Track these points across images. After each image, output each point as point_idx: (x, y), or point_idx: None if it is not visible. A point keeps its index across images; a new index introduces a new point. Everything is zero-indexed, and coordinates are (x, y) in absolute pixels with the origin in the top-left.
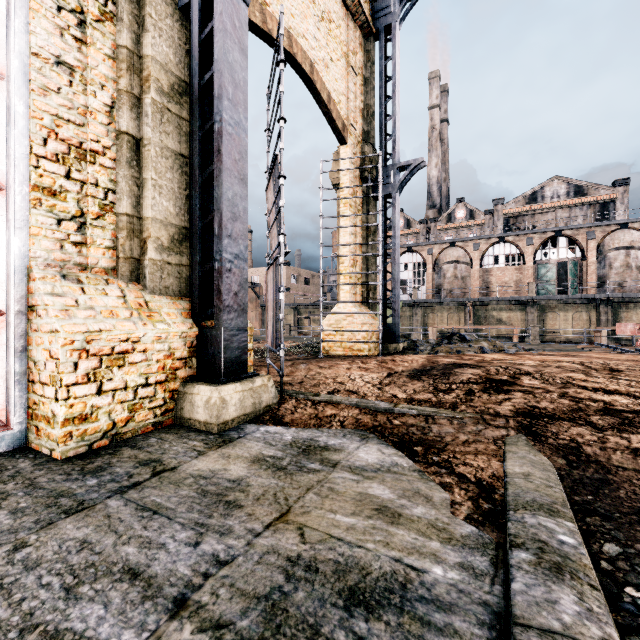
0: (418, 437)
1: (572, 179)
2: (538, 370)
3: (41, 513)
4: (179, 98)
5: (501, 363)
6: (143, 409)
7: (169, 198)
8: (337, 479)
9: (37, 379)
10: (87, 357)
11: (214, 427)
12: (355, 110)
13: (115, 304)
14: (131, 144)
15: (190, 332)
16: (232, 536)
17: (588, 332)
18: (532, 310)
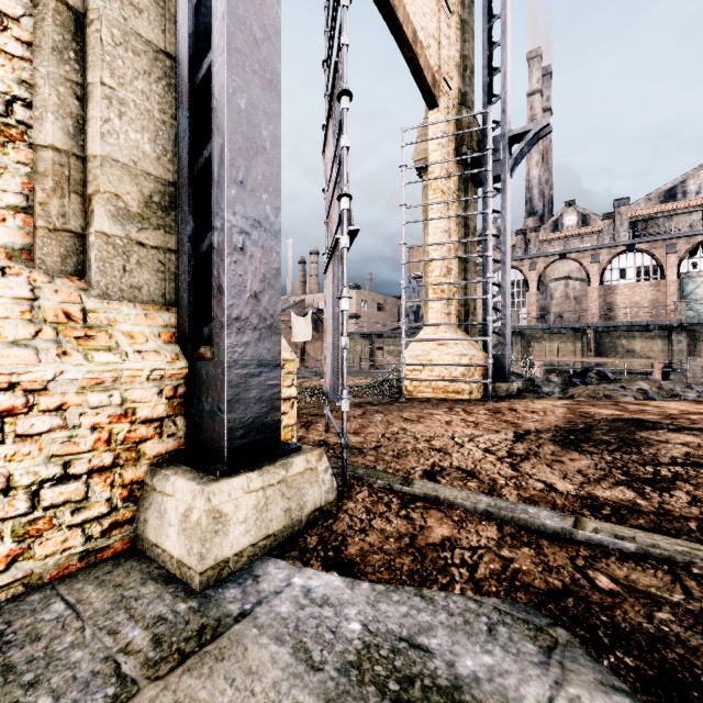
0: None
1: None
2: None
3: None
4: None
5: None
6: (56, 529)
7: (141, 127)
8: None
9: None
10: None
11: (194, 577)
12: (449, 62)
13: (2, 312)
14: (64, 18)
15: (170, 369)
16: None
17: None
18: (680, 338)
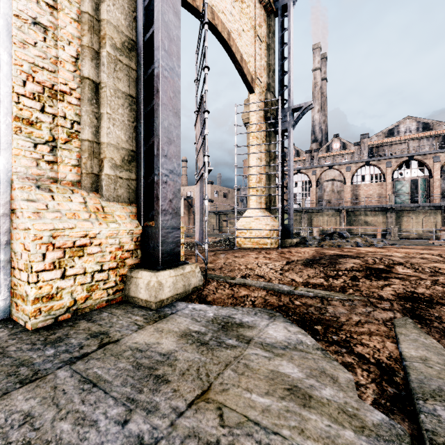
0: (317, 317)
1: (421, 118)
2: (407, 261)
3: (1, 382)
4: (128, 53)
5: (375, 255)
6: (98, 289)
7: (121, 128)
8: (251, 355)
9: (16, 266)
10: (53, 249)
11: (152, 304)
12: (260, 68)
13: (77, 208)
14: (91, 87)
15: (136, 230)
16: (157, 415)
17: (435, 231)
18: (391, 215)
